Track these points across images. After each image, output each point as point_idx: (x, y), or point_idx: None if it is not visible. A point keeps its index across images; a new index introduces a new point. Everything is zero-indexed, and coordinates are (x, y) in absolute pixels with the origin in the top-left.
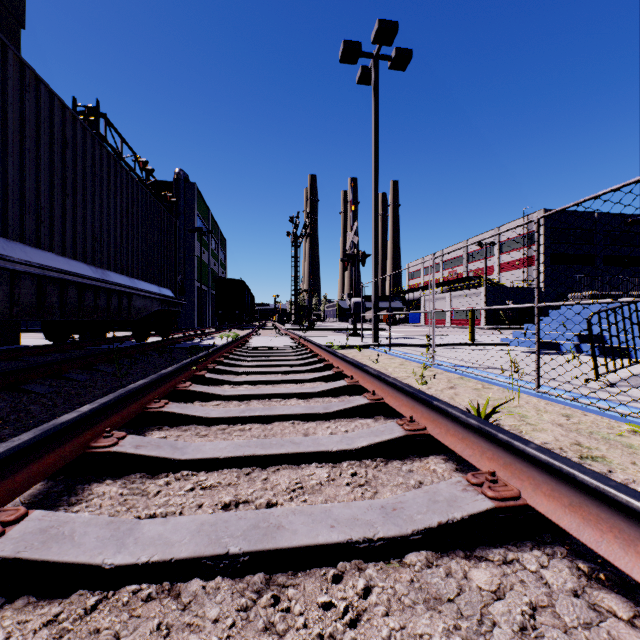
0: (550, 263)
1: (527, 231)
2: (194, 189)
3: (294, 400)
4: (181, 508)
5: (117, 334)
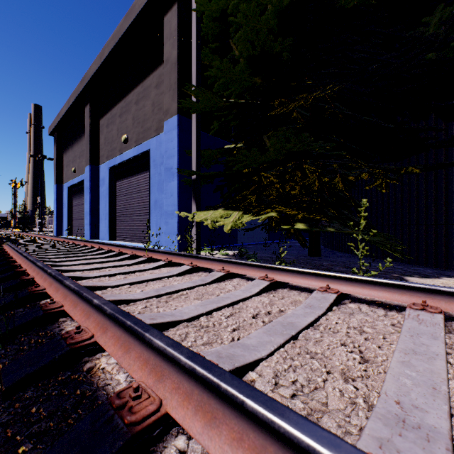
0: None
1: None
2: None
3: None
4: None
5: None
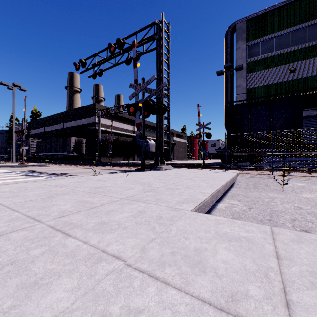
0: None
1: None
2: (235, 31)
3: None
4: None
5: None
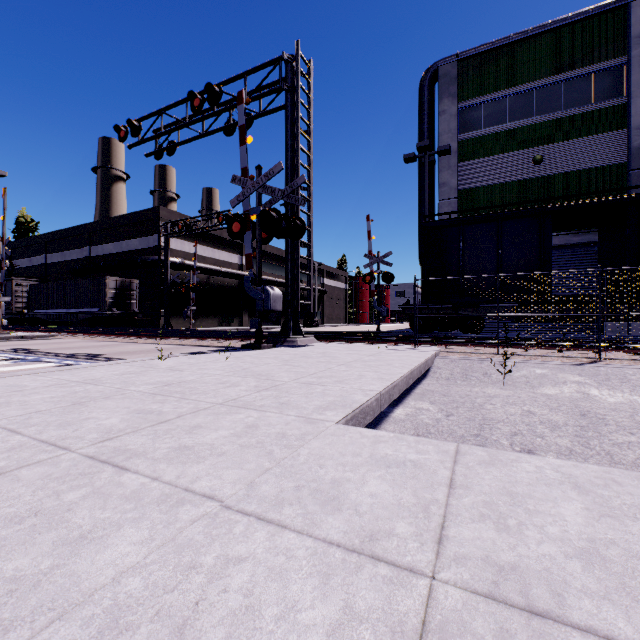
0: None
1: None
2: (438, 79)
3: None
4: None
5: None
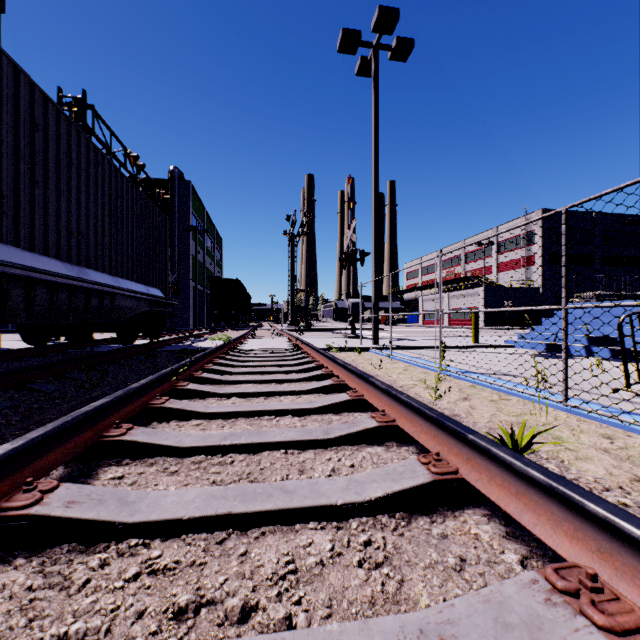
0: (548, 263)
1: (525, 231)
2: (189, 187)
3: (288, 418)
4: (110, 620)
5: (109, 335)
